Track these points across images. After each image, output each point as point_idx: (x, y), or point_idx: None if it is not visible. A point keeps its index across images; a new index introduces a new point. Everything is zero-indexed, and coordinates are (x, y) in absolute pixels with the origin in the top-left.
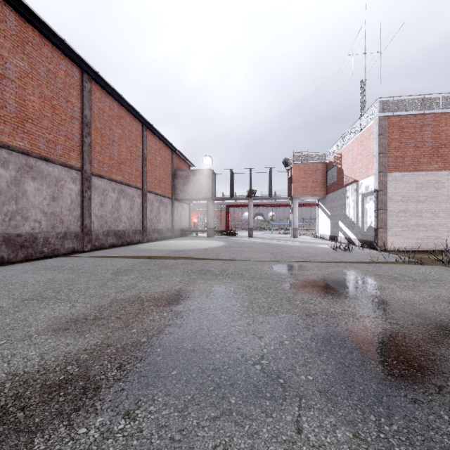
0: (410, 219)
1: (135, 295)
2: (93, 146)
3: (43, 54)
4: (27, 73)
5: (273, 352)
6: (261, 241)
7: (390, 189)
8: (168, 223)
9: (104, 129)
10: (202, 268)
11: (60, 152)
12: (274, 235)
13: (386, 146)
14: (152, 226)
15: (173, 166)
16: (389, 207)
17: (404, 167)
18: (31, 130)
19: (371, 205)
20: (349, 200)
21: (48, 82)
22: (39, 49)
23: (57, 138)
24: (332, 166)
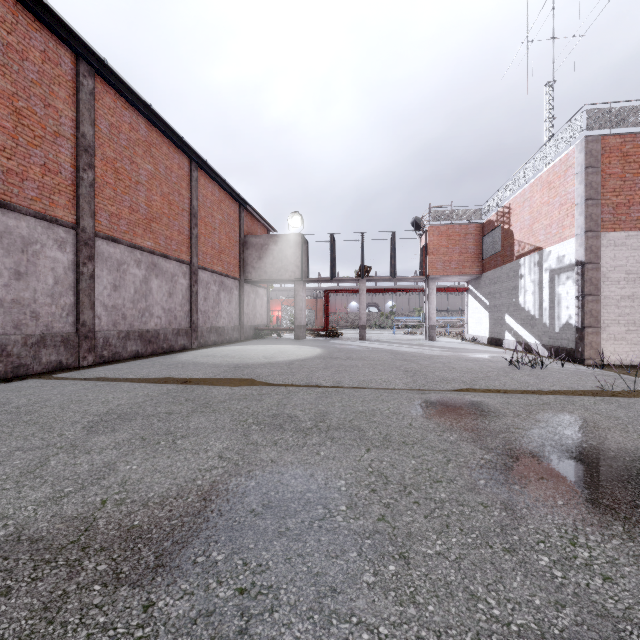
0: None
1: (82, 517)
2: (100, 188)
3: None
4: None
5: None
6: (380, 347)
7: (605, 260)
8: (234, 317)
9: (120, 161)
10: (278, 409)
11: (31, 193)
12: (398, 336)
13: (598, 187)
14: (206, 322)
15: (242, 229)
16: (604, 290)
17: (630, 223)
18: None
19: (569, 288)
20: (525, 280)
21: (7, 66)
22: None
23: (25, 169)
24: (493, 228)
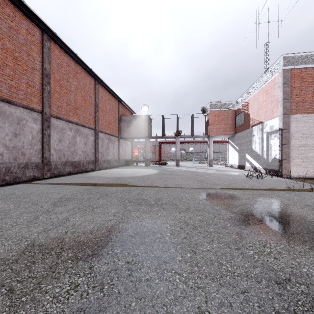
0: (309, 152)
1: (58, 237)
2: (53, 93)
3: (5, 13)
4: None
5: None
6: (186, 169)
7: (292, 128)
8: (115, 155)
9: (62, 81)
10: (139, 196)
11: (21, 96)
12: (194, 164)
13: (289, 93)
14: (102, 157)
15: (119, 113)
16: (292, 142)
17: (304, 110)
18: None
19: (276, 141)
20: (255, 137)
21: (10, 37)
22: (1, 8)
23: (19, 85)
24: (240, 112)
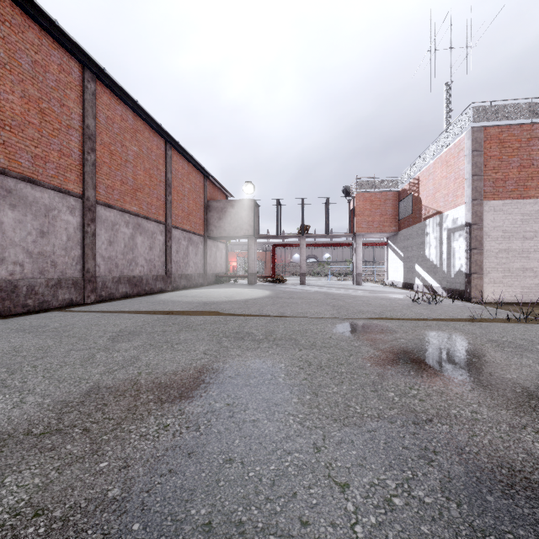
0: (514, 262)
1: (130, 379)
2: (99, 166)
3: (26, 39)
4: (3, 63)
5: (378, 537)
6: (316, 290)
7: (487, 222)
8: (199, 267)
9: (114, 145)
10: (240, 329)
11: (51, 172)
12: (332, 281)
13: (482, 166)
14: (178, 270)
15: (205, 195)
16: (486, 245)
17: (506, 193)
18: (10, 141)
19: (461, 243)
20: (430, 237)
21: (35, 78)
22: (21, 32)
23: (47, 154)
24: (407, 195)
